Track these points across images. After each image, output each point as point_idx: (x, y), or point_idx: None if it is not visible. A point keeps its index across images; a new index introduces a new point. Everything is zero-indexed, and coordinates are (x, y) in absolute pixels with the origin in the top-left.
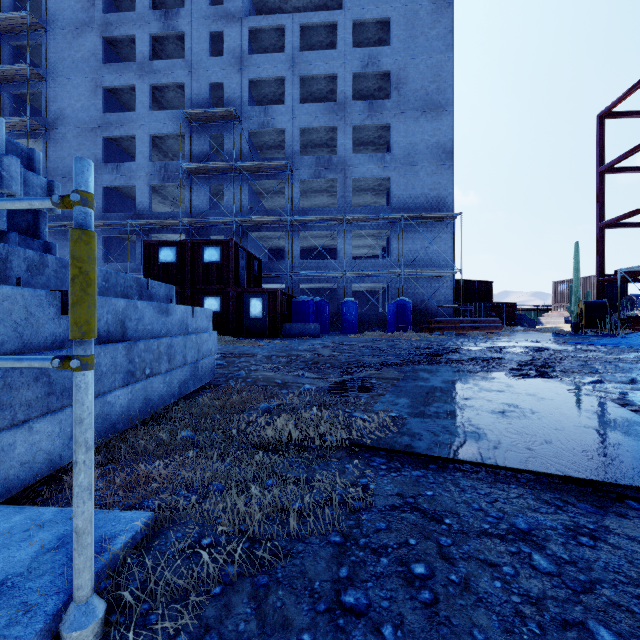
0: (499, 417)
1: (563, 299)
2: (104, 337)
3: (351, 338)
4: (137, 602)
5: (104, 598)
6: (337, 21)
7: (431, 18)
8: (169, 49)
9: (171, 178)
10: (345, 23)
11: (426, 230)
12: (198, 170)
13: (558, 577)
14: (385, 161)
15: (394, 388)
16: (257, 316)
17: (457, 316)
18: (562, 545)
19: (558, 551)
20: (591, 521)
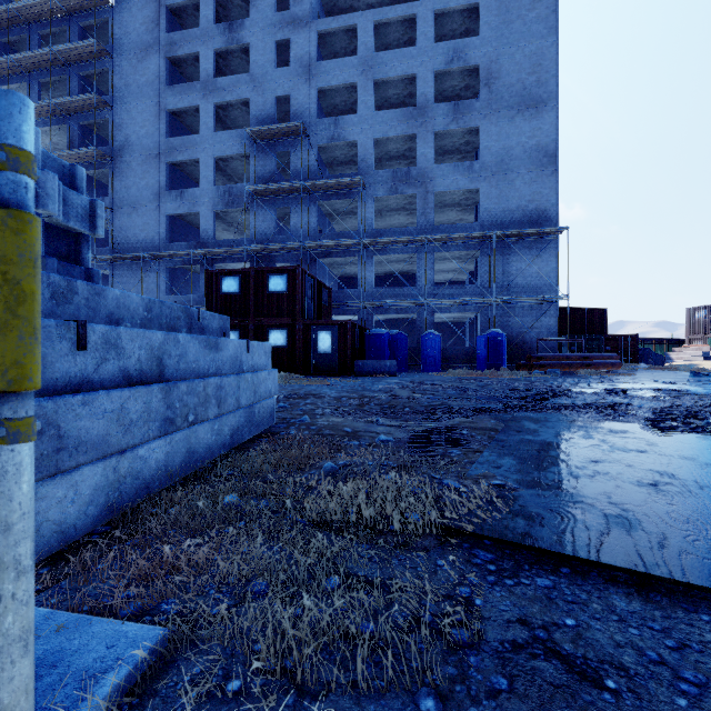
0: (651, 492)
1: (701, 330)
2: (135, 377)
3: (433, 377)
4: None
5: None
6: (417, 14)
7: None
8: (233, 64)
9: (235, 203)
10: (426, 15)
11: (523, 249)
12: (263, 192)
13: None
14: (473, 170)
15: (493, 443)
16: (326, 351)
17: (561, 351)
18: None
19: None
20: None
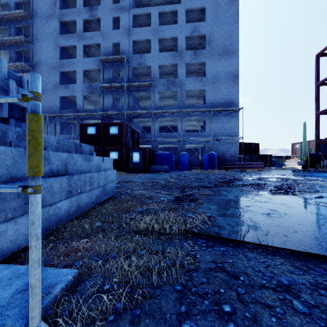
0: (267, 217)
1: (297, 152)
2: (56, 173)
3: (185, 173)
4: (66, 324)
5: (48, 321)
6: (178, 9)
7: (227, 6)
8: (92, 26)
9: (93, 91)
10: (182, 10)
11: (224, 117)
12: (107, 87)
13: (309, 316)
14: (202, 81)
15: (208, 200)
16: (137, 161)
17: (240, 161)
18: (309, 295)
19: (308, 299)
20: (325, 280)
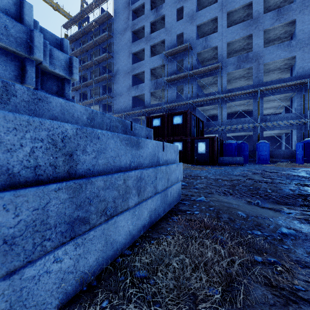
0: None
1: None
2: (25, 176)
3: (268, 167)
4: None
5: None
6: None
7: None
8: (158, 26)
9: (159, 87)
10: None
11: None
12: (171, 80)
13: None
14: (291, 46)
15: None
16: (202, 152)
17: None
18: None
19: None
20: None
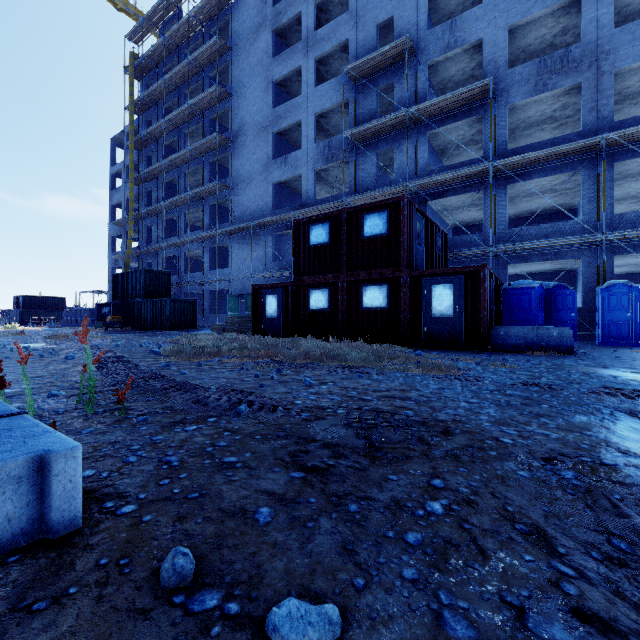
0: None
1: None
2: None
3: None
4: None
5: None
6: None
7: None
8: (334, 15)
9: (334, 156)
10: None
11: None
12: (363, 136)
13: None
14: None
15: None
16: (444, 314)
17: None
18: None
19: None
20: None
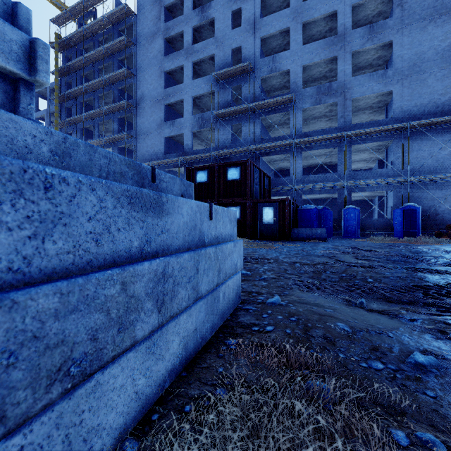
0: None
1: None
2: None
3: (359, 242)
4: None
5: None
6: None
7: None
8: (204, 35)
9: (205, 124)
10: None
11: (435, 136)
12: (223, 115)
13: None
14: (387, 76)
15: None
16: (269, 222)
17: None
18: None
19: None
20: None
